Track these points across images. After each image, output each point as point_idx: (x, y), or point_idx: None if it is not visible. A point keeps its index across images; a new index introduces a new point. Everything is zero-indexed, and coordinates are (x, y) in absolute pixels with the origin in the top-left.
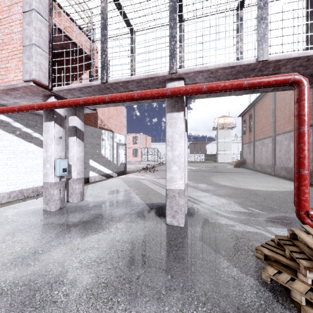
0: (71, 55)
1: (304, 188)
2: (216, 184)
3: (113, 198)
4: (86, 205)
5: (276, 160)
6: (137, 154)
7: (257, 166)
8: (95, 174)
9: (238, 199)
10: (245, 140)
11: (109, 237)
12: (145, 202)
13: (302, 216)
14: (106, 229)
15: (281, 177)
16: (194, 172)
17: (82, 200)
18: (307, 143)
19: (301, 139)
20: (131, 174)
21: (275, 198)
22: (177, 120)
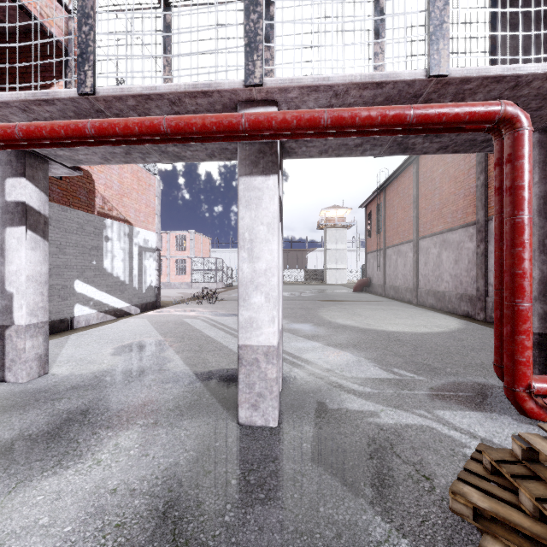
0: (20, 40)
1: (524, 337)
2: (329, 324)
3: (121, 365)
4: (50, 388)
5: (420, 280)
6: (183, 270)
7: (390, 290)
8: (88, 311)
9: (373, 353)
10: (371, 246)
11: (90, 481)
12: (195, 369)
13: (520, 397)
14: (88, 455)
15: (428, 308)
16: (289, 302)
17: (43, 374)
18: (530, 246)
19: (518, 238)
20: (170, 308)
21: (430, 346)
22: (262, 192)
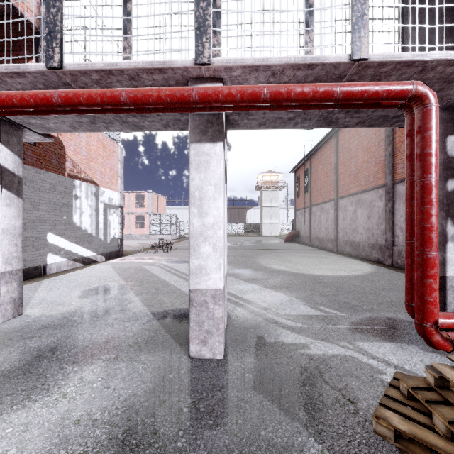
0: None
1: (431, 281)
2: (266, 269)
3: (87, 306)
4: (22, 327)
5: (339, 232)
6: (143, 224)
7: (315, 240)
8: (59, 259)
9: (302, 293)
10: (299, 204)
11: (56, 413)
12: (152, 309)
13: (428, 331)
14: (55, 389)
15: (346, 255)
16: (232, 251)
17: (17, 315)
18: (436, 204)
19: (427, 197)
20: (131, 256)
21: (349, 287)
22: (210, 157)
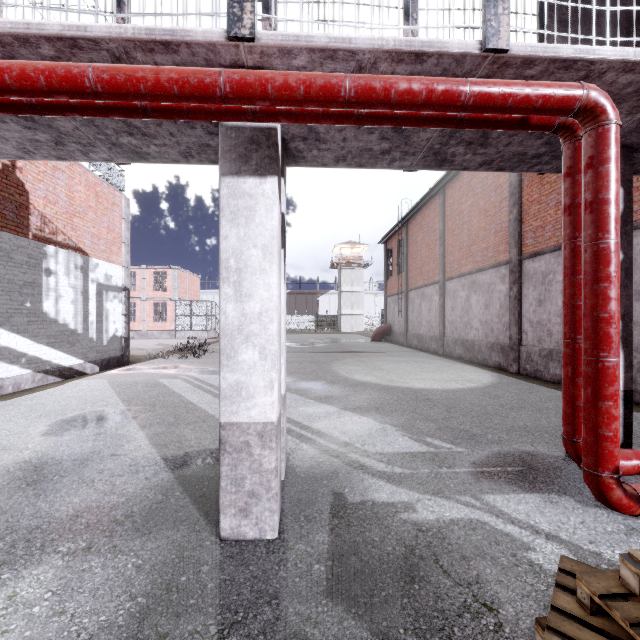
0: None
1: (610, 404)
2: (345, 381)
3: (54, 451)
4: None
5: (446, 327)
6: (165, 315)
7: (413, 338)
8: (18, 372)
9: (400, 417)
10: (391, 288)
11: None
12: (165, 452)
13: (605, 484)
14: None
15: (456, 359)
16: (296, 355)
17: None
18: (618, 280)
19: (603, 269)
20: (142, 364)
21: (465, 406)
22: (255, 200)
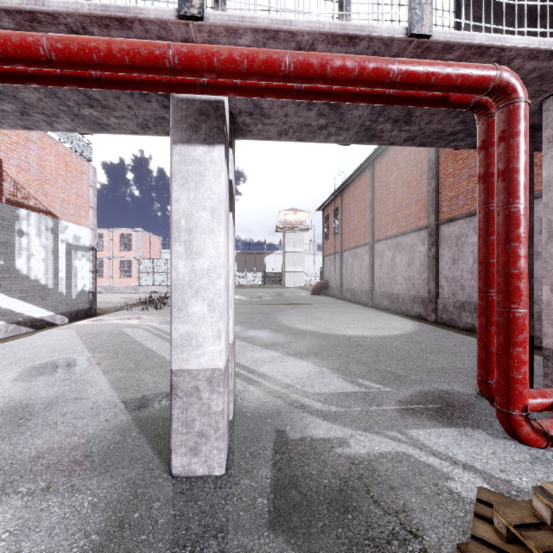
0: None
1: (520, 350)
2: (288, 329)
3: (21, 396)
4: None
5: (375, 282)
6: (130, 272)
7: (346, 292)
8: None
9: (335, 361)
10: (328, 249)
11: None
12: (124, 395)
13: (516, 421)
14: None
15: (383, 310)
16: (246, 307)
17: None
18: (526, 241)
19: (514, 231)
20: (107, 315)
21: (391, 351)
22: (204, 167)
